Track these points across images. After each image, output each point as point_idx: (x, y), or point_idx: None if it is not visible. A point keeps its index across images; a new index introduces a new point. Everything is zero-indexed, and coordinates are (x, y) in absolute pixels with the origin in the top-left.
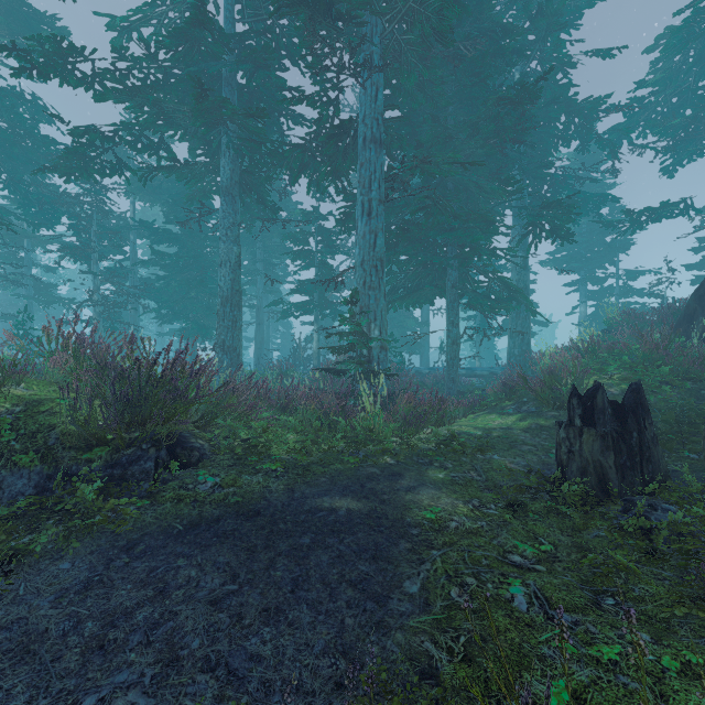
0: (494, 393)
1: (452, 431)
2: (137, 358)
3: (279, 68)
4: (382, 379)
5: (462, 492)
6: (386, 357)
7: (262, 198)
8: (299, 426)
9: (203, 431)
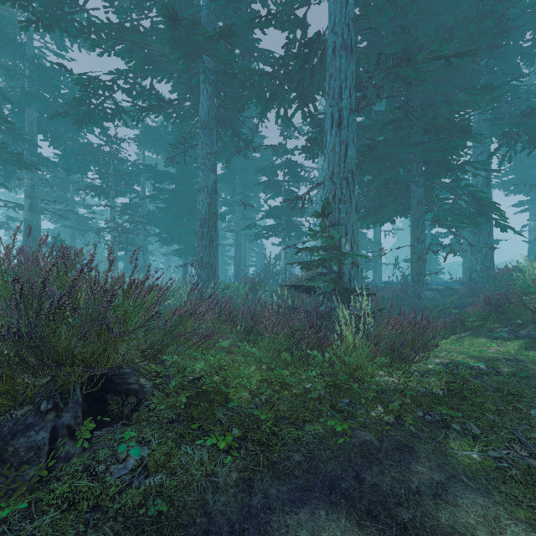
0: (476, 313)
1: (463, 372)
2: (15, 279)
3: (250, 12)
4: (365, 301)
5: (529, 504)
6: (357, 273)
7: (236, 132)
8: (264, 359)
9: (152, 361)
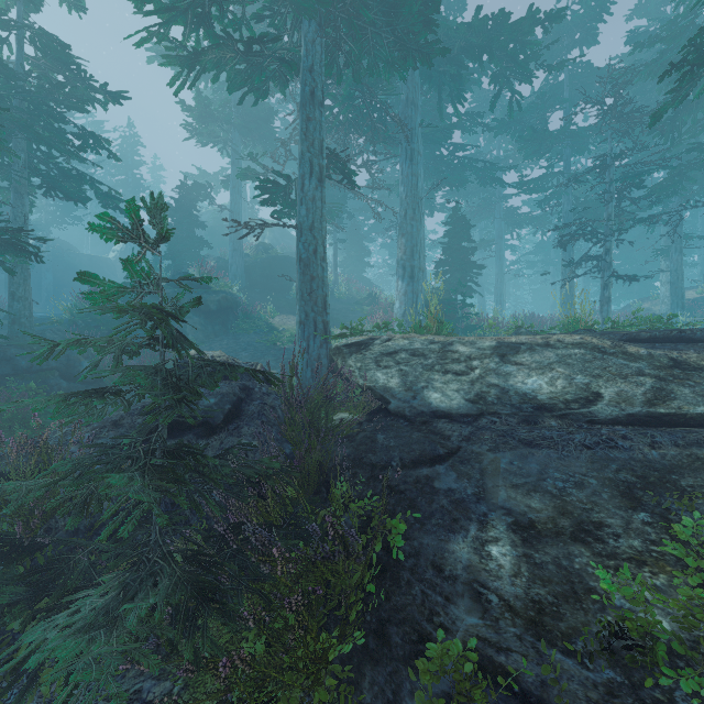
0: None
1: None
2: None
3: None
4: None
5: None
6: None
7: None
8: None
9: None
